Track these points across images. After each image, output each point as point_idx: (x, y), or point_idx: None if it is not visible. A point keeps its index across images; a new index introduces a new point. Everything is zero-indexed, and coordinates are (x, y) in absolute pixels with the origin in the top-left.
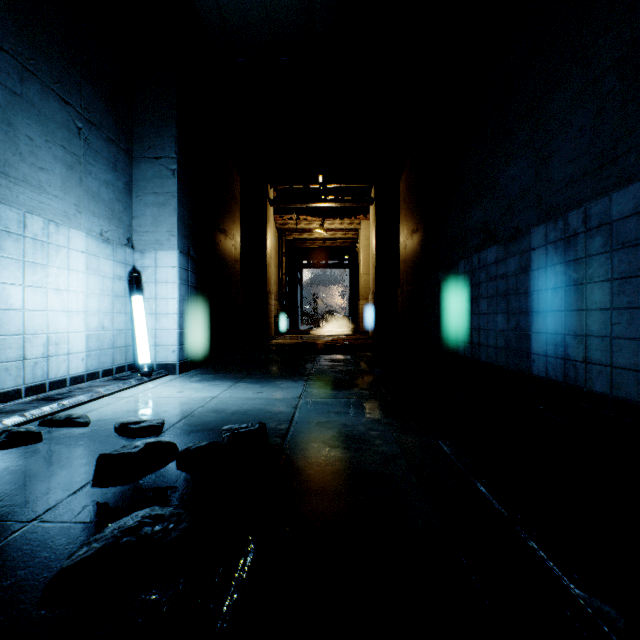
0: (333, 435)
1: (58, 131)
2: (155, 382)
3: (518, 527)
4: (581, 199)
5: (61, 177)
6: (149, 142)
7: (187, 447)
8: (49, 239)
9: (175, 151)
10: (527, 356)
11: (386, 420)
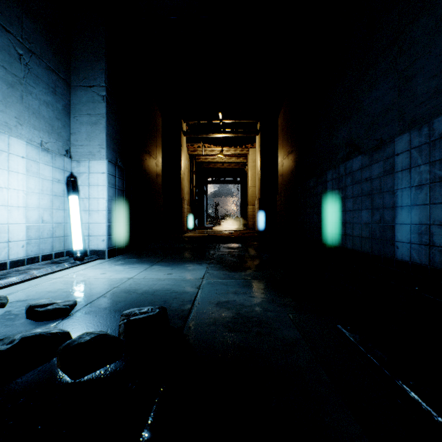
0: (232, 317)
1: None
2: (86, 265)
3: None
4: None
5: (2, 92)
6: (84, 74)
7: (70, 341)
8: None
9: (104, 81)
10: (391, 243)
11: (280, 300)
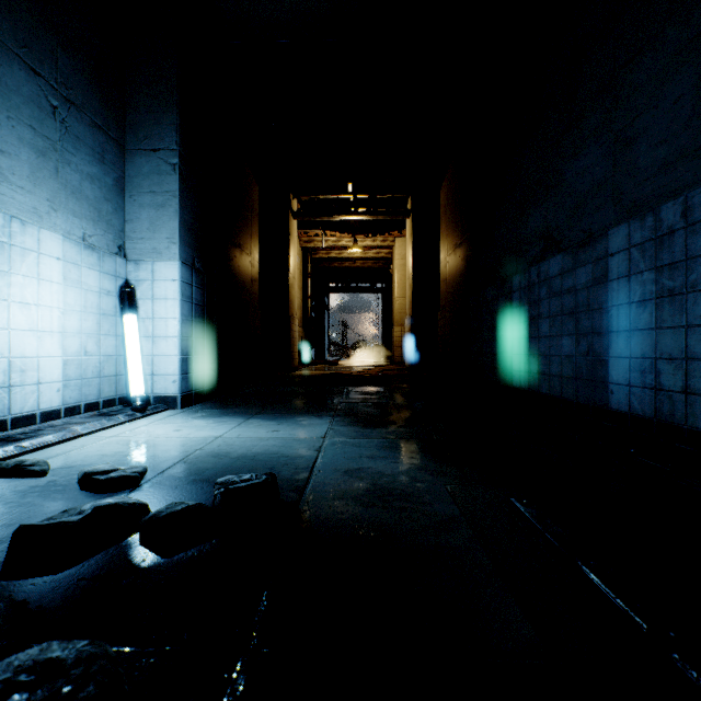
0: (367, 488)
1: (25, 107)
2: (150, 418)
3: (674, 654)
4: (679, 187)
5: (29, 164)
6: (145, 131)
7: (156, 512)
8: (11, 240)
9: (176, 142)
10: (603, 386)
11: (435, 467)
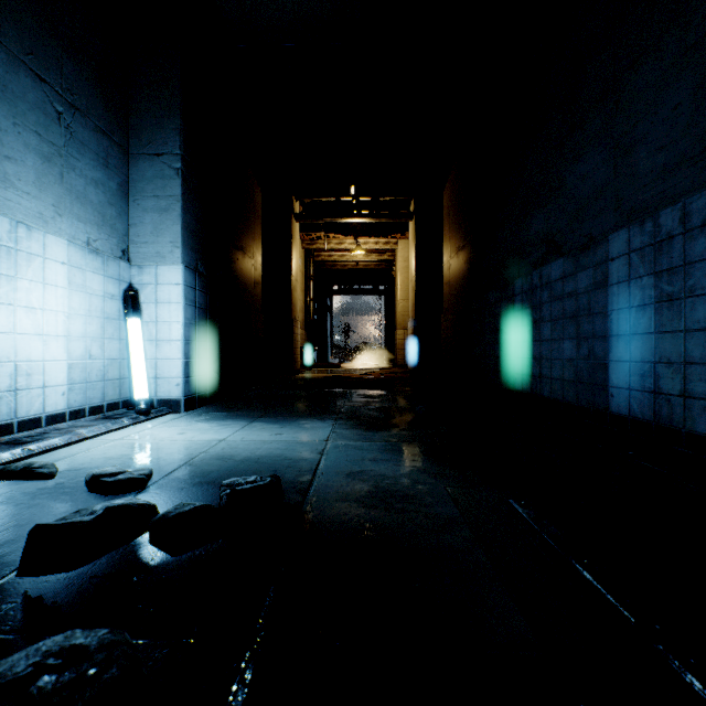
0: (369, 490)
1: (30, 113)
2: (153, 421)
3: (659, 646)
4: (677, 193)
5: (35, 170)
6: (148, 136)
7: (165, 513)
8: (18, 245)
9: (179, 146)
10: (603, 390)
11: (436, 470)
